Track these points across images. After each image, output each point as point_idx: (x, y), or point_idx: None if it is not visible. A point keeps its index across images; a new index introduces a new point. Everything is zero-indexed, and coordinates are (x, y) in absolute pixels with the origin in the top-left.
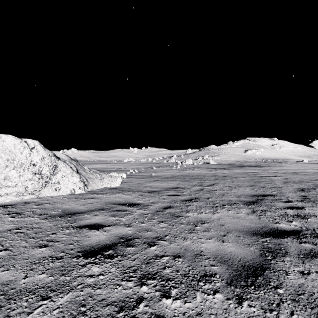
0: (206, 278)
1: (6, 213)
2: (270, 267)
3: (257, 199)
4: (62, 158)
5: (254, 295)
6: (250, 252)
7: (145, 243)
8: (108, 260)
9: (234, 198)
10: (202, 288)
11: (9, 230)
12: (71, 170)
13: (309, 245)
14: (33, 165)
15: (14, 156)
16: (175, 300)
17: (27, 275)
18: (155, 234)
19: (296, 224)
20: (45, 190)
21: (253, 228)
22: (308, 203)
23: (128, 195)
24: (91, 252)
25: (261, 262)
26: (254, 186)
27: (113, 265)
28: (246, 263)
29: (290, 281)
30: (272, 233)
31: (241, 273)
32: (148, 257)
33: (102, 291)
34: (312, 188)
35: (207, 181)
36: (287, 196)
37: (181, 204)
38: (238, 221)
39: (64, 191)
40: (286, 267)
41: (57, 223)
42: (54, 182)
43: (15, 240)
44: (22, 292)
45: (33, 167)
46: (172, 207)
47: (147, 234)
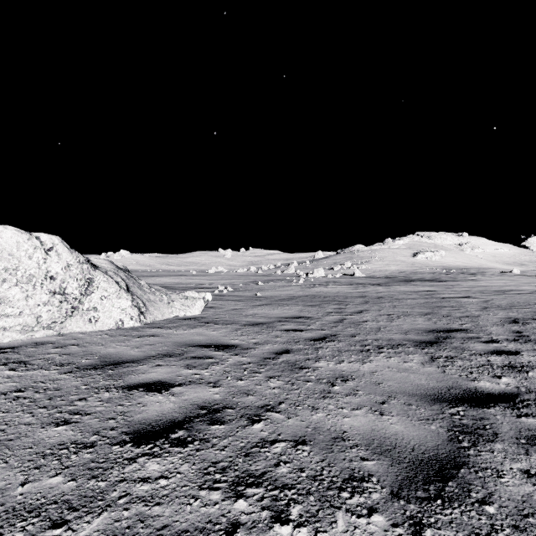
0: (354, 485)
1: (1, 363)
2: (468, 462)
3: (437, 337)
4: (102, 267)
5: (443, 517)
6: (430, 434)
7: (243, 417)
8: (177, 449)
9: (398, 334)
10: (348, 503)
11: (4, 393)
12: (117, 287)
13: (535, 420)
14: (50, 278)
15: (17, 262)
16: (298, 527)
17: (28, 477)
18: (262, 401)
19: (508, 382)
20: (72, 321)
21: (433, 390)
22: (526, 344)
23: (215, 330)
24: (146, 433)
25: (451, 452)
26: (431, 315)
27: (185, 458)
28: (424, 455)
29: (507, 490)
30: (467, 398)
31: (416, 474)
32: (248, 443)
33: (163, 511)
34: (531, 318)
35: (351, 305)
36: (490, 332)
37: (306, 346)
38: (407, 377)
39: (105, 322)
40: (497, 461)
41: (89, 380)
42: (87, 307)
43: (13, 412)
44: (16, 513)
45: (50, 281)
46: (291, 351)
47: (247, 400)
